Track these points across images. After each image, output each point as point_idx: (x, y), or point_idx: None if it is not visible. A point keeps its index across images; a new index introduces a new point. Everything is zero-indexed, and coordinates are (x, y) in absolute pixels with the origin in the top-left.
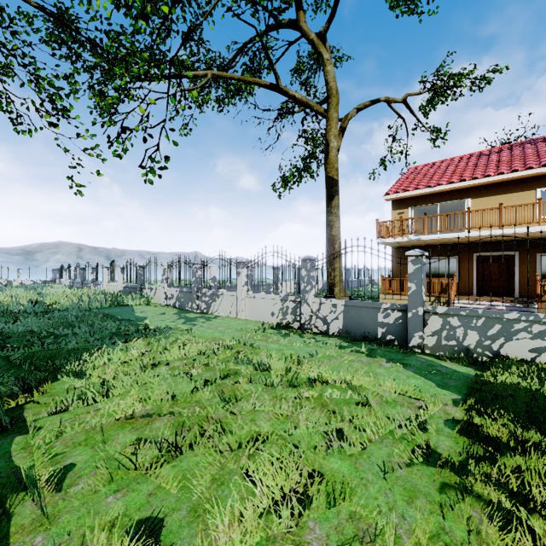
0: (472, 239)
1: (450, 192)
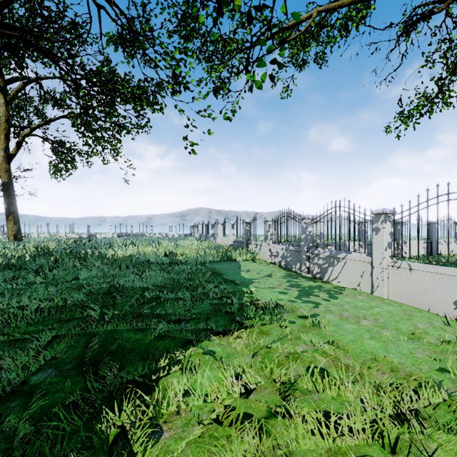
0: None
1: None
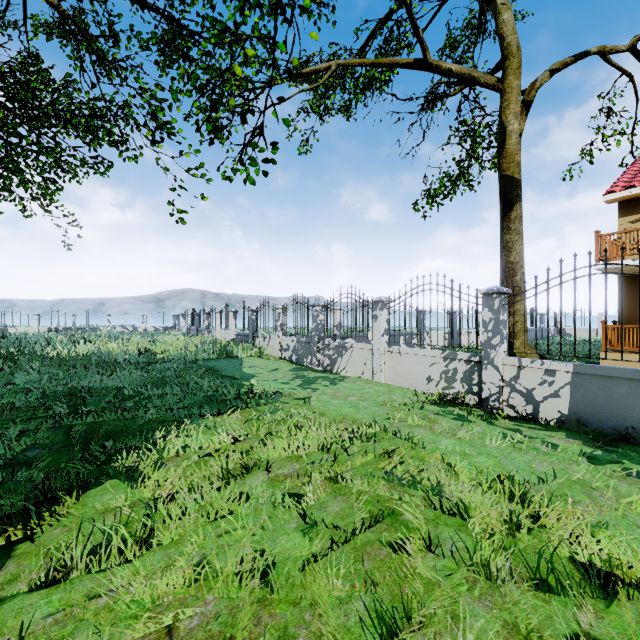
0: None
1: None
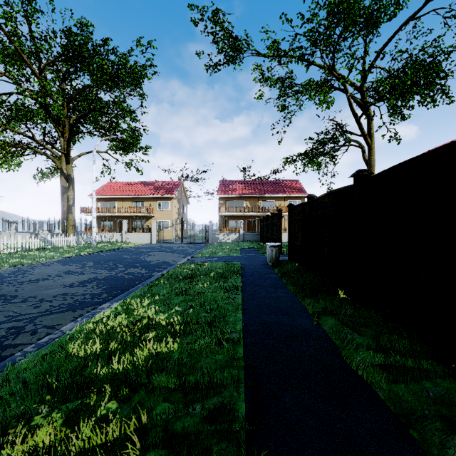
0: (112, 215)
1: (111, 198)
